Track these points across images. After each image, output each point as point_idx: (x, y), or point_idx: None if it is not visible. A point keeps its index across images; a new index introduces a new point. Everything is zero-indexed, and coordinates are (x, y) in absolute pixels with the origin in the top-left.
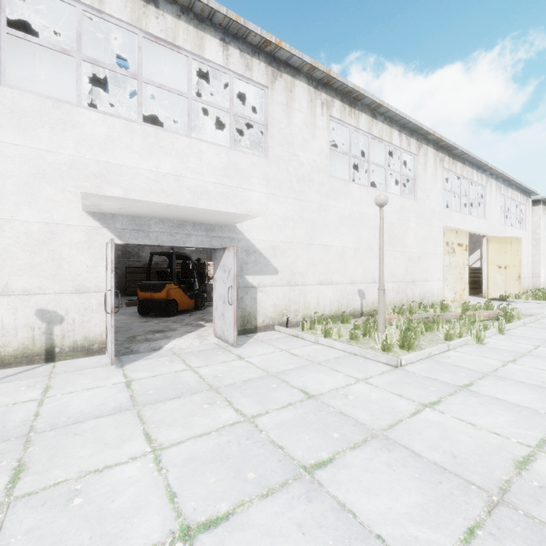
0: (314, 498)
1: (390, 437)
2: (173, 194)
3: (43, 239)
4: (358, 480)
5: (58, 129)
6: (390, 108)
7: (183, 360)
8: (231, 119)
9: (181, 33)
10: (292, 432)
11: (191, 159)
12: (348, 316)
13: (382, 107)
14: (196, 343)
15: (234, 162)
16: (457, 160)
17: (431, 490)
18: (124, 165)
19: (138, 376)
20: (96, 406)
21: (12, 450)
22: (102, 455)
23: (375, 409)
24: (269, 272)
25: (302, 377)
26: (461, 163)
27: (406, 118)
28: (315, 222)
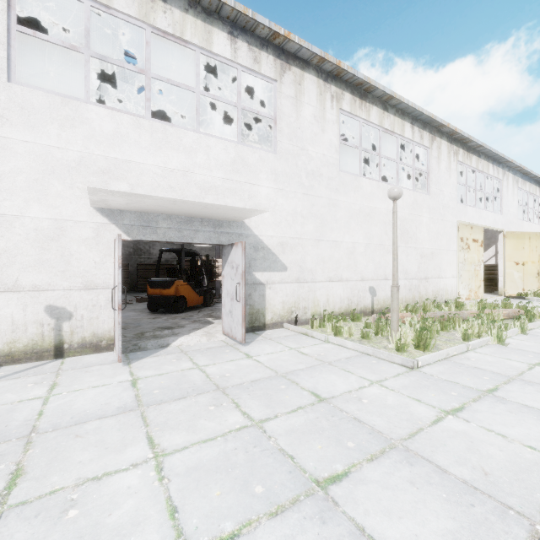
0: (329, 519)
1: (410, 448)
2: (181, 189)
3: (52, 235)
4: (378, 499)
5: (67, 125)
6: (402, 100)
7: (190, 358)
8: (239, 114)
9: (189, 27)
10: (302, 439)
11: (199, 155)
12: (359, 313)
13: (394, 99)
14: (204, 340)
15: (242, 157)
16: (472, 153)
17: (462, 514)
18: (132, 160)
19: (144, 374)
20: (100, 406)
21: (12, 451)
22: (102, 461)
23: (392, 415)
24: (277, 269)
25: (312, 378)
26: (476, 156)
27: (419, 109)
28: (324, 217)
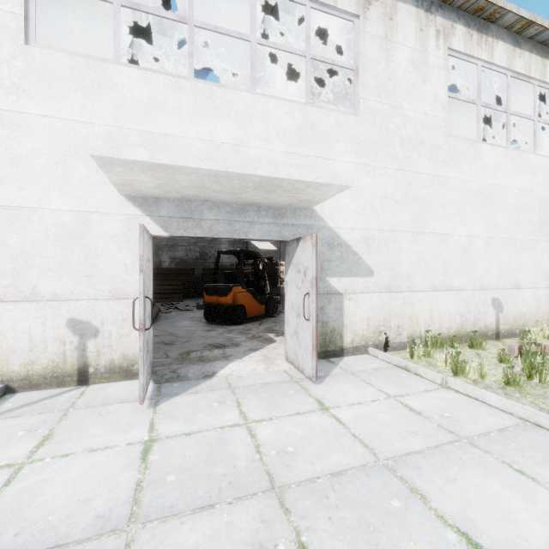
0: None
1: None
2: None
3: (75, 231)
4: None
5: (92, 93)
6: (546, 26)
7: (238, 401)
8: (308, 65)
9: None
10: None
11: (254, 122)
12: (481, 338)
13: (532, 27)
14: (260, 369)
15: (311, 123)
16: None
17: None
18: (170, 134)
19: (167, 430)
20: (75, 505)
21: None
22: None
23: None
24: (360, 273)
25: (451, 483)
26: None
27: None
28: (426, 201)
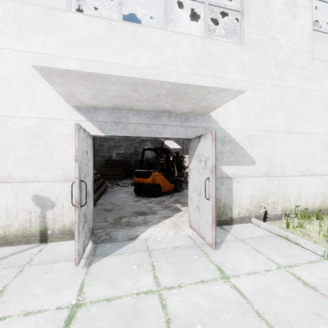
0: None
1: None
2: None
3: (38, 132)
4: None
5: (50, 33)
6: None
7: (153, 265)
8: (206, 9)
9: None
10: None
11: (166, 52)
12: None
13: None
14: (171, 234)
15: (208, 51)
16: None
17: None
18: (105, 61)
19: (93, 294)
20: None
21: None
22: None
23: None
24: (245, 162)
25: None
26: None
27: None
28: (295, 108)
